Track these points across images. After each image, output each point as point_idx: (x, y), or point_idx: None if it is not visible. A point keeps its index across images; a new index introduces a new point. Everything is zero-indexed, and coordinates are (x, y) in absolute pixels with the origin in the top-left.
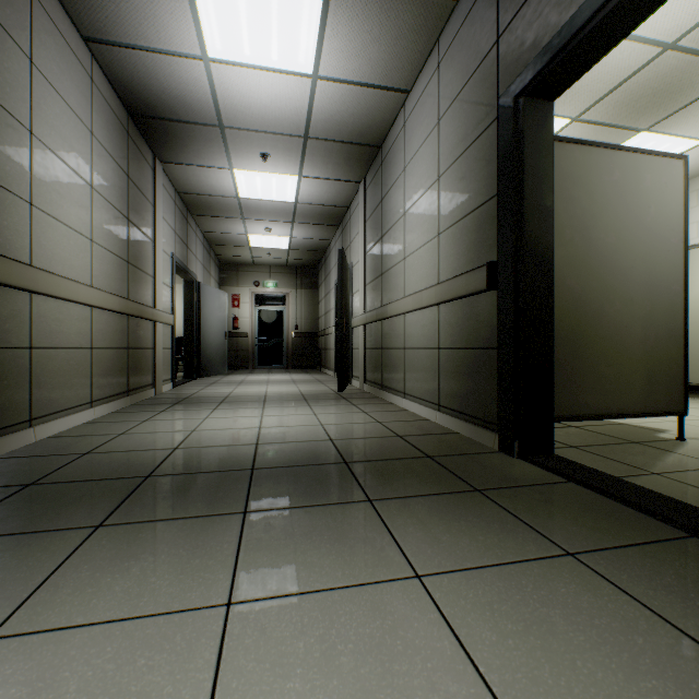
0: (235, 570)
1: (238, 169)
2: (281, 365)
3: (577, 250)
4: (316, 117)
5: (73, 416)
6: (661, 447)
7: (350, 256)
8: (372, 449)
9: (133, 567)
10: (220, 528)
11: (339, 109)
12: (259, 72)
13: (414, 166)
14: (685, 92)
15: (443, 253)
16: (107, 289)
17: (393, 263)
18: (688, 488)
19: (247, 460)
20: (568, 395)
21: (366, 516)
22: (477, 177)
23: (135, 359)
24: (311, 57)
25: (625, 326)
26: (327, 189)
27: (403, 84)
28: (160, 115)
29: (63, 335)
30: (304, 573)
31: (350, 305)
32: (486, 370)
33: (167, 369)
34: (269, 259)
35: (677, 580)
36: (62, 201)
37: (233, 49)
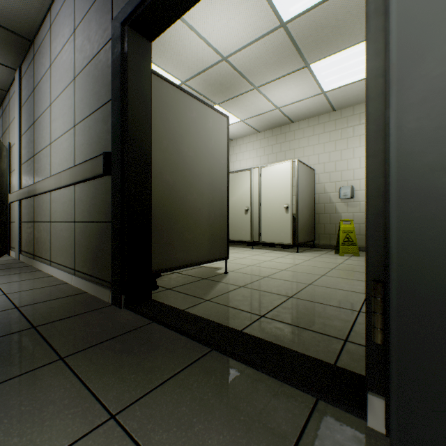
0: None
1: None
2: None
3: (171, 156)
4: None
5: None
6: (216, 279)
7: (9, 136)
8: None
9: None
10: None
11: None
12: None
13: (58, 64)
14: (233, 89)
15: (78, 142)
16: None
17: (43, 147)
18: (221, 307)
19: None
20: (165, 254)
21: None
22: (100, 83)
23: None
24: None
25: (199, 208)
26: None
27: None
28: None
29: None
30: None
31: (8, 181)
32: (105, 240)
33: None
34: None
35: (190, 406)
36: None
37: None
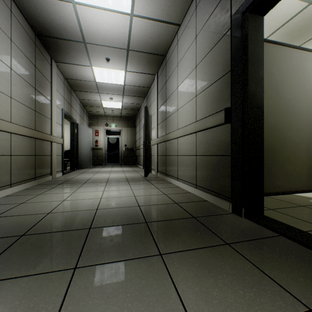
0: None
1: (95, 67)
2: (118, 163)
3: (273, 102)
4: (133, 38)
5: None
6: None
7: (150, 111)
8: (162, 212)
9: None
10: (52, 286)
11: (144, 34)
12: (102, 11)
13: (182, 62)
14: None
15: (199, 106)
16: (21, 124)
17: (172, 113)
18: None
19: (88, 221)
20: (269, 181)
21: (158, 270)
22: (218, 62)
23: (40, 161)
24: (129, 3)
25: (298, 143)
26: (139, 78)
27: (177, 20)
28: (52, 35)
29: None
30: None
31: (150, 134)
32: (224, 167)
33: (59, 166)
34: (112, 113)
35: None
36: None
37: None
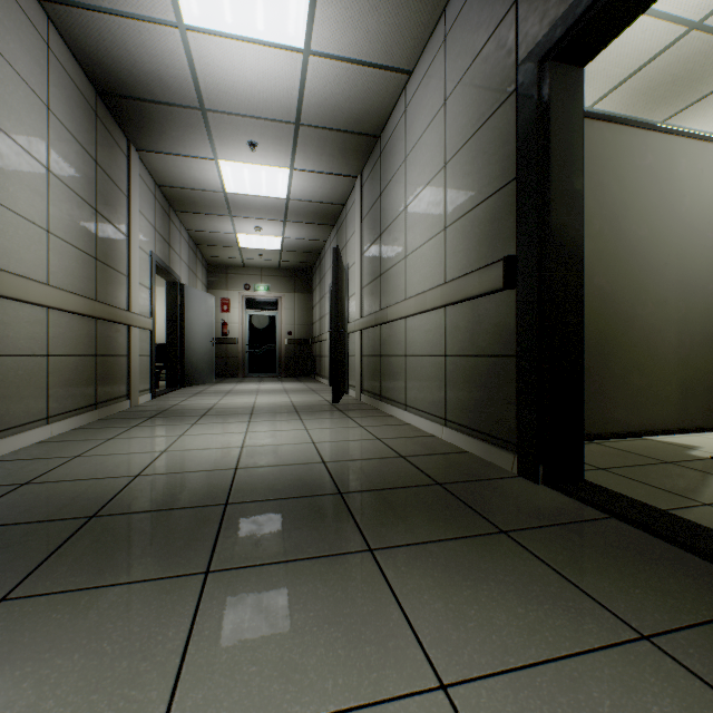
0: (176, 682)
1: (224, 160)
2: (273, 373)
3: (606, 243)
4: (308, 100)
5: (22, 435)
6: (699, 468)
7: (345, 256)
8: (372, 474)
9: (26, 679)
10: (168, 600)
11: (333, 92)
12: (243, 44)
13: (417, 154)
14: (706, 80)
15: (451, 249)
16: (69, 289)
17: (393, 263)
18: None
19: (221, 491)
20: (596, 410)
21: (366, 575)
22: (492, 160)
23: (106, 368)
24: (302, 27)
25: (658, 330)
26: (321, 184)
27: (405, 63)
28: (132, 94)
29: (9, 341)
30: (277, 686)
31: (345, 309)
32: (502, 381)
33: (145, 378)
34: (260, 261)
35: None
36: (7, 183)
37: (212, 15)
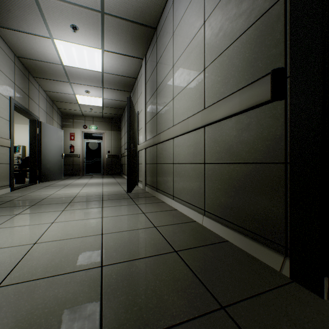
0: None
1: (57, 39)
2: (100, 173)
3: None
4: None
5: None
6: None
7: (137, 107)
8: (147, 289)
9: None
10: None
11: None
12: None
13: (181, 26)
14: None
15: (209, 83)
16: None
17: (165, 104)
18: None
19: None
20: None
21: None
22: None
23: None
24: None
25: None
26: (121, 63)
27: None
28: None
29: None
30: None
31: (137, 137)
32: (266, 186)
33: (4, 178)
34: (92, 112)
35: None
36: None
37: None
